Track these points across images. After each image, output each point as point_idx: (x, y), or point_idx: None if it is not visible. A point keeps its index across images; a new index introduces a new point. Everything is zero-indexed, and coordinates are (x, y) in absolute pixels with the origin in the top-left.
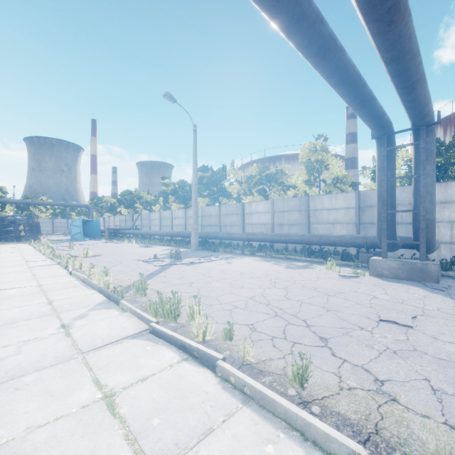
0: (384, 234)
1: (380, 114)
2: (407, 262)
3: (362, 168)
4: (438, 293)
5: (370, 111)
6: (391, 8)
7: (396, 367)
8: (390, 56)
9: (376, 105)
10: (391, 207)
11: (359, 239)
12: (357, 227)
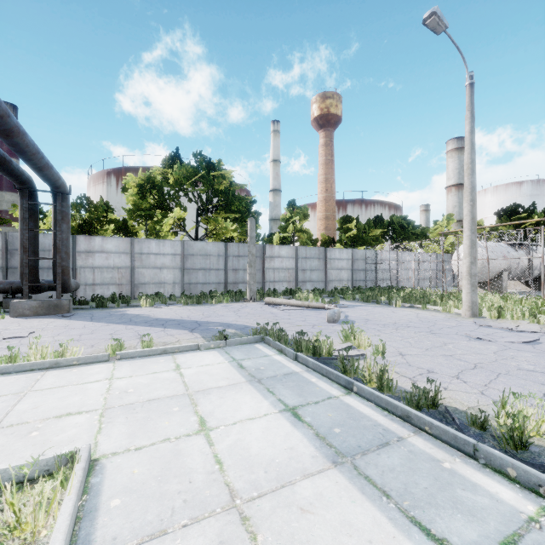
0: (26, 278)
1: (18, 173)
2: (46, 301)
3: (13, 205)
4: (64, 318)
5: (5, 169)
6: (6, 130)
7: (3, 352)
8: (14, 149)
9: (12, 166)
10: (34, 254)
11: (3, 284)
12: (5, 271)
